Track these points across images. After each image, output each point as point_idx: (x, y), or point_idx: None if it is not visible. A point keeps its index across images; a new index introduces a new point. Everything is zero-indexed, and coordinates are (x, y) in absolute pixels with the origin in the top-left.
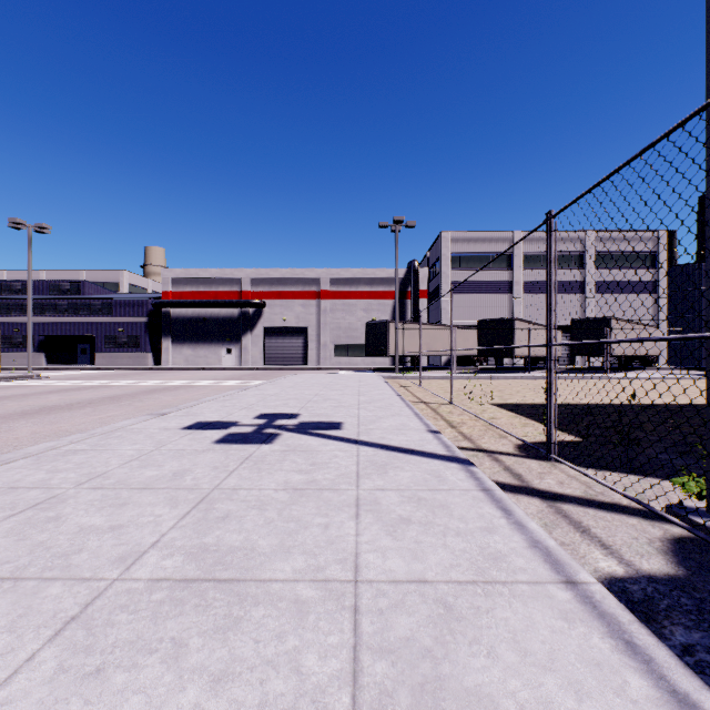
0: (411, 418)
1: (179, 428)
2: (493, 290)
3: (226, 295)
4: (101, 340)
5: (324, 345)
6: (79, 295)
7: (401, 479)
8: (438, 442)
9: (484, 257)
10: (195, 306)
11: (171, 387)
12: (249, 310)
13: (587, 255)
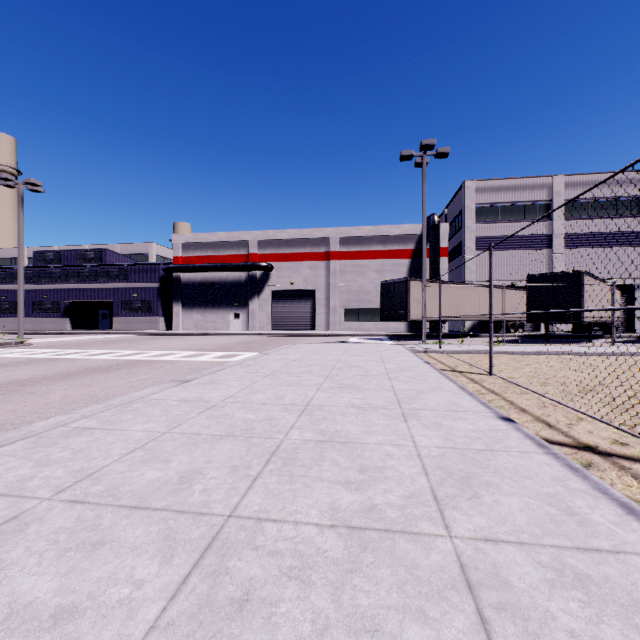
0: None
1: None
2: (527, 245)
3: (234, 259)
4: (118, 305)
5: (333, 309)
6: (101, 263)
7: None
8: None
9: (516, 208)
10: (203, 271)
11: (120, 364)
12: (256, 273)
13: None
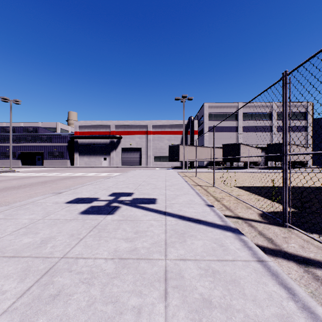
0: (194, 196)
1: (64, 202)
2: (228, 130)
3: (104, 133)
4: (46, 154)
5: (149, 156)
6: (36, 133)
7: (196, 248)
8: (214, 213)
9: (224, 115)
10: (89, 138)
11: (74, 176)
12: (114, 140)
13: (273, 114)
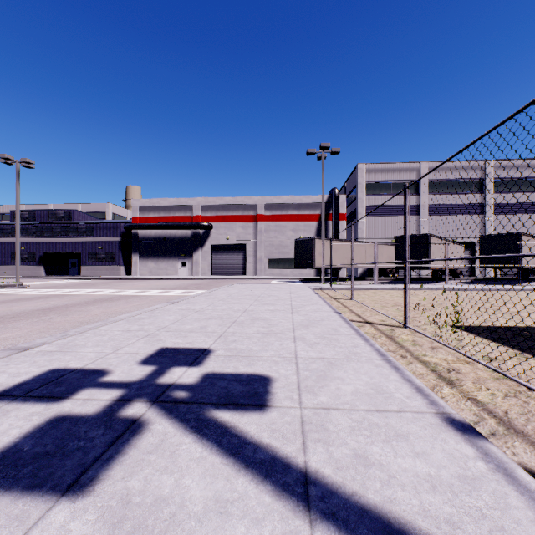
0: (380, 368)
1: None
2: (402, 212)
3: (182, 219)
4: (85, 255)
5: (260, 259)
6: (70, 221)
7: None
8: (526, 500)
9: (394, 185)
10: (157, 228)
11: (116, 297)
12: (199, 231)
13: (486, 181)
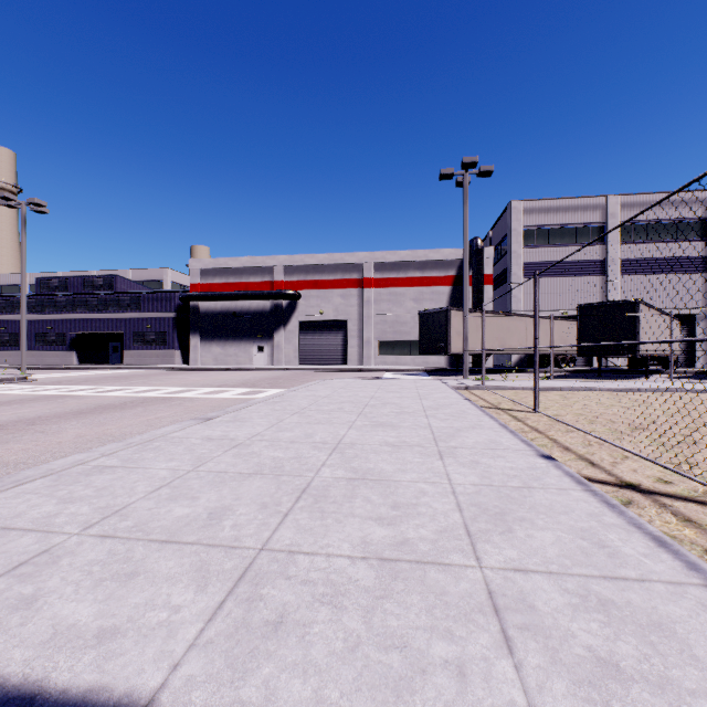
0: None
1: None
2: (579, 271)
3: (257, 286)
4: (129, 337)
5: (367, 342)
6: (111, 291)
7: None
8: None
9: (567, 231)
10: (224, 299)
11: (135, 401)
12: (281, 302)
13: None
